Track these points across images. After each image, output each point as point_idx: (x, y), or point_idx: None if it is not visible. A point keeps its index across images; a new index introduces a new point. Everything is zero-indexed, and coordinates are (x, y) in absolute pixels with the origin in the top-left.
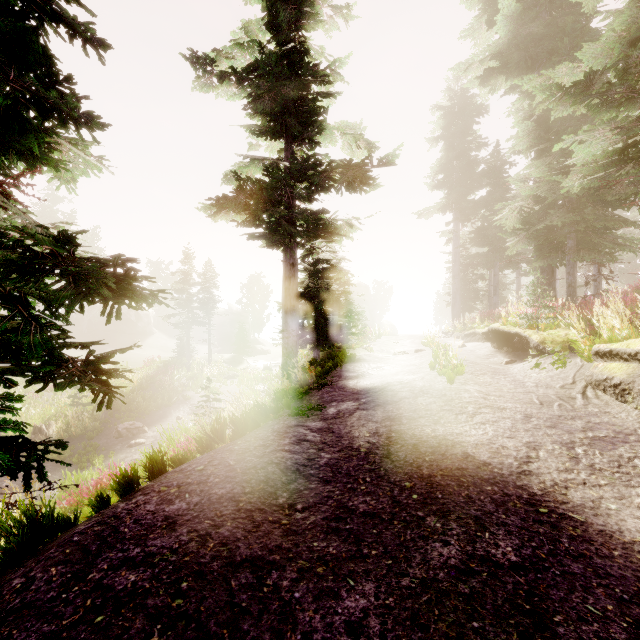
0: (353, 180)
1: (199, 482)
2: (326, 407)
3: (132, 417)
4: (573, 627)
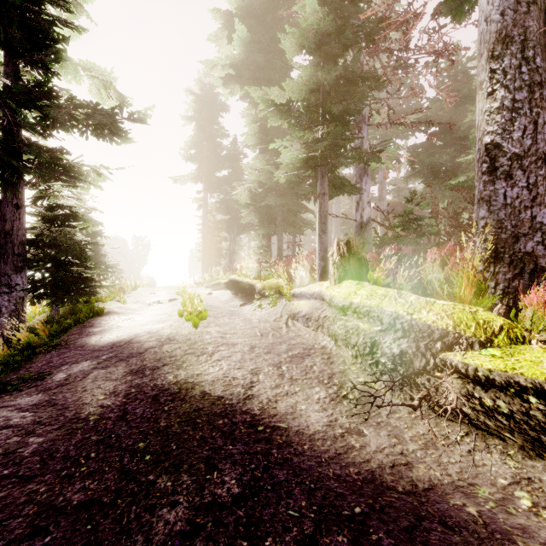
0: (101, 126)
1: None
2: (52, 374)
3: None
4: (280, 543)
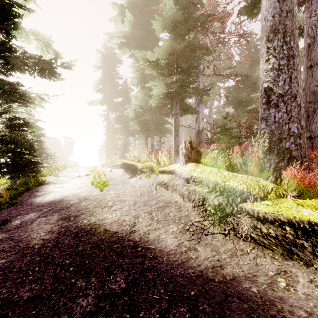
0: (43, 70)
1: None
2: (11, 221)
3: None
4: (148, 314)
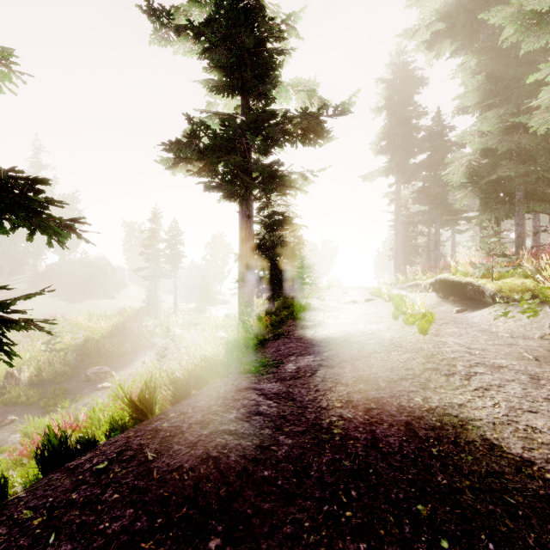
0: (308, 132)
1: (86, 501)
2: (283, 363)
3: (101, 362)
4: None
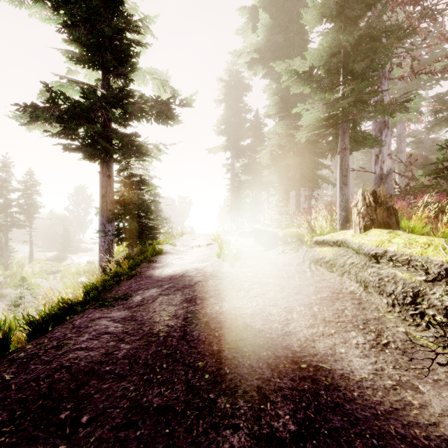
0: (161, 114)
1: None
2: (132, 296)
3: None
4: None
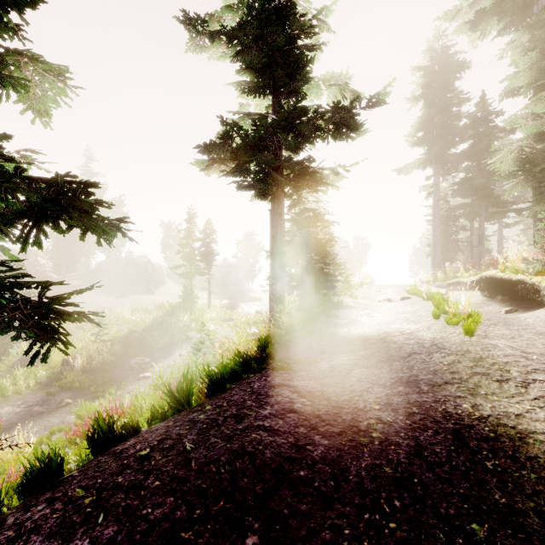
0: (340, 126)
1: (130, 485)
2: (316, 361)
3: (143, 353)
4: None
